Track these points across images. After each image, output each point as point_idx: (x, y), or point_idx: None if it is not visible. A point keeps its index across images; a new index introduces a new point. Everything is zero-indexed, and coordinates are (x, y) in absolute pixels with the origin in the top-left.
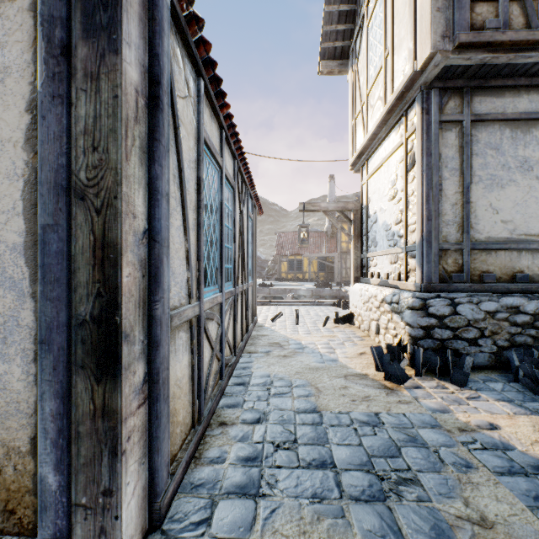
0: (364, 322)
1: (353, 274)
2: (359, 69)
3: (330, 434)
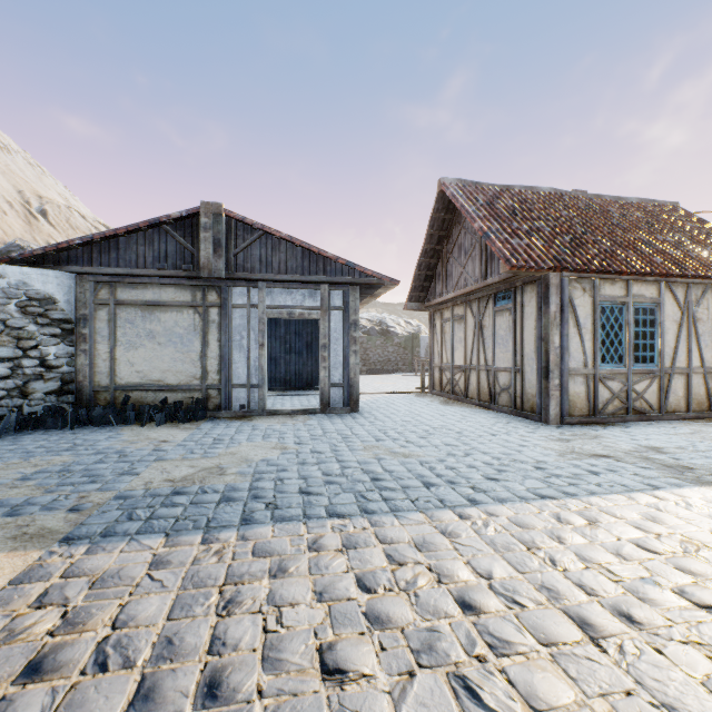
0: None
1: None
2: None
3: (652, 435)
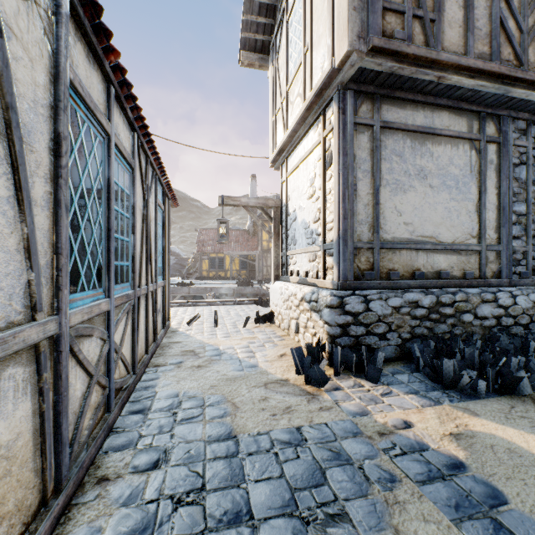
0: (284, 320)
1: (273, 272)
2: (279, 65)
3: (247, 467)
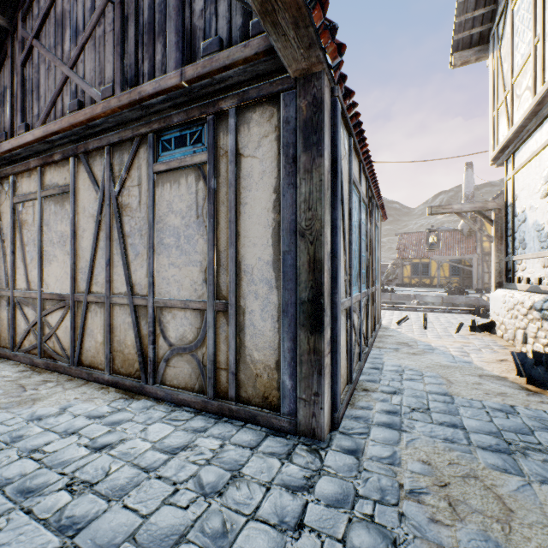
0: (507, 330)
1: (494, 279)
2: (501, 55)
3: (461, 410)
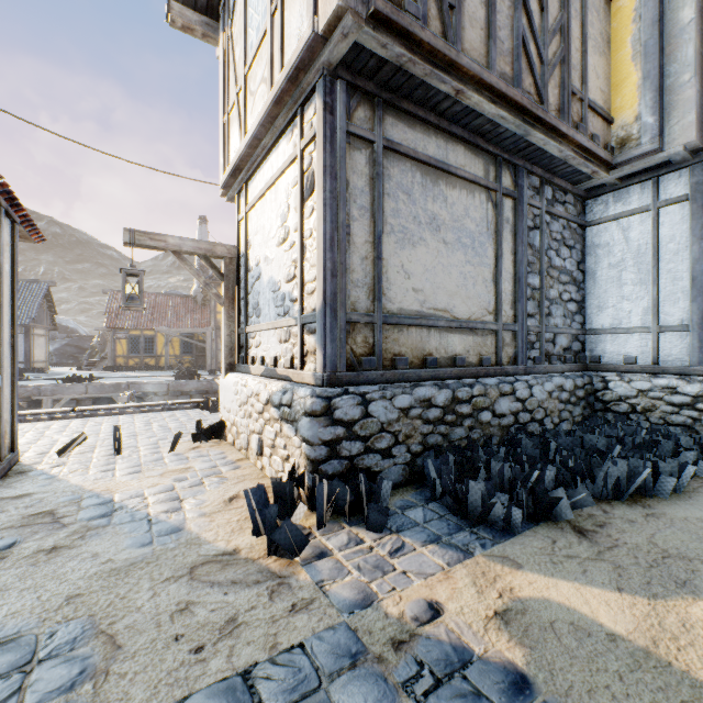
0: (241, 435)
1: (225, 358)
2: (234, 35)
3: None
